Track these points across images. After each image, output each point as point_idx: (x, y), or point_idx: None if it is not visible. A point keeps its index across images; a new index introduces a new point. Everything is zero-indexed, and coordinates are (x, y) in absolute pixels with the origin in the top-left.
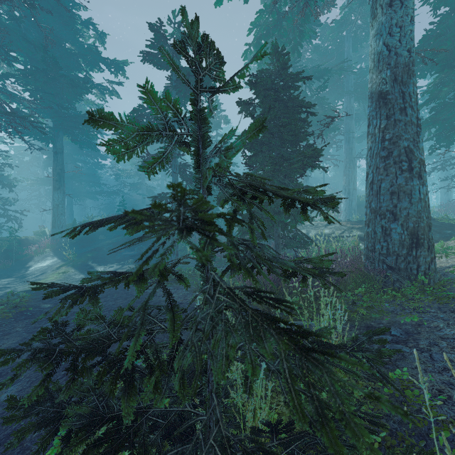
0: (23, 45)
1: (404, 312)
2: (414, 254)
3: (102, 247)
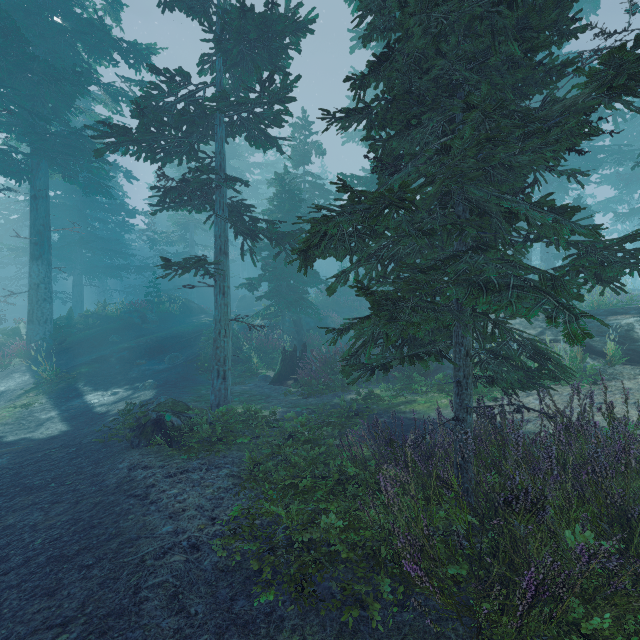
0: None
1: None
2: None
3: (110, 355)
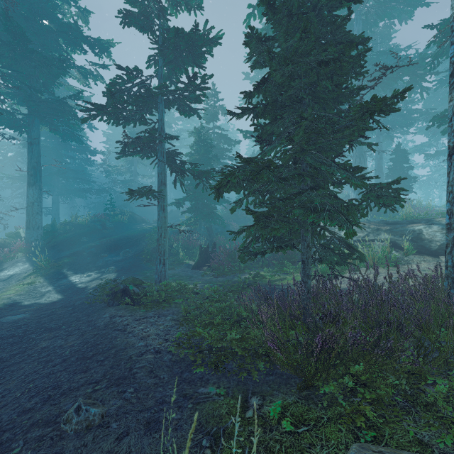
0: None
1: None
2: None
3: (83, 250)
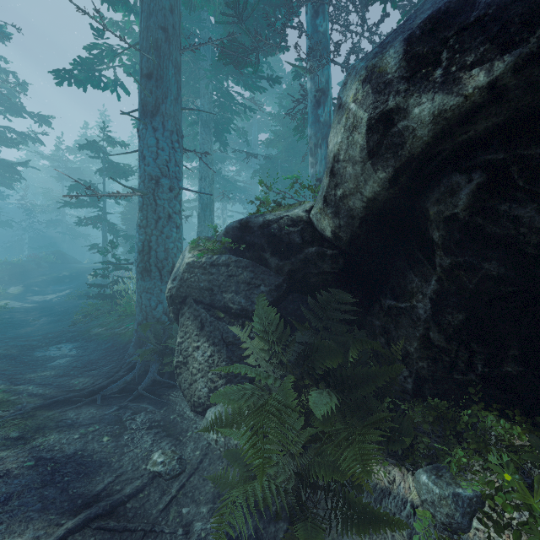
0: None
1: None
2: None
3: (29, 284)
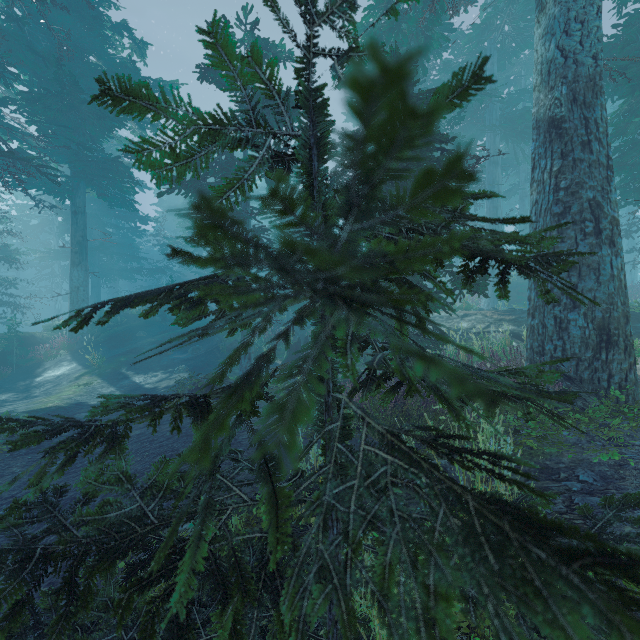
0: (28, 58)
1: (594, 445)
2: (603, 358)
3: (142, 347)
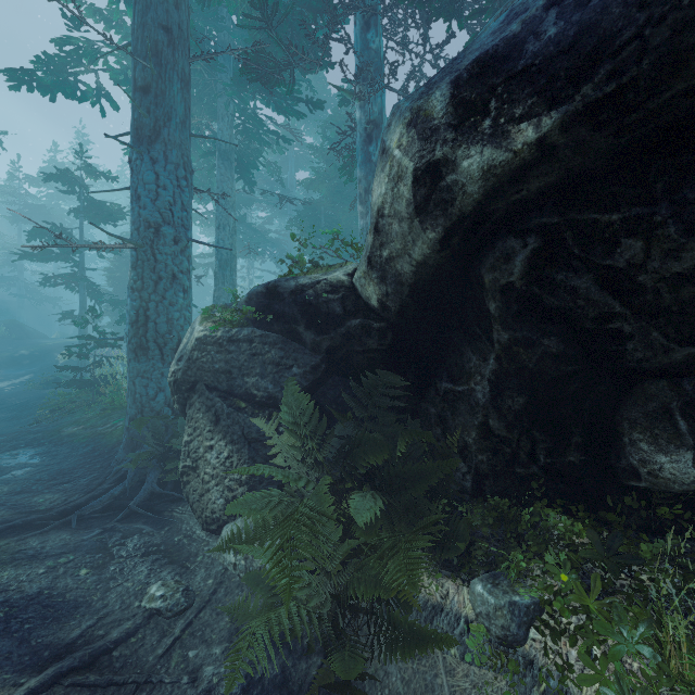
0: None
1: None
2: None
3: None
